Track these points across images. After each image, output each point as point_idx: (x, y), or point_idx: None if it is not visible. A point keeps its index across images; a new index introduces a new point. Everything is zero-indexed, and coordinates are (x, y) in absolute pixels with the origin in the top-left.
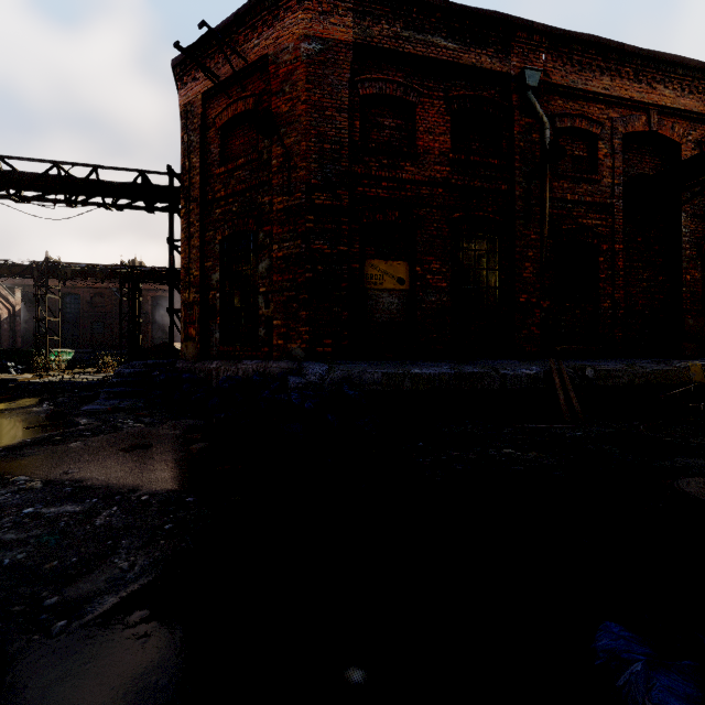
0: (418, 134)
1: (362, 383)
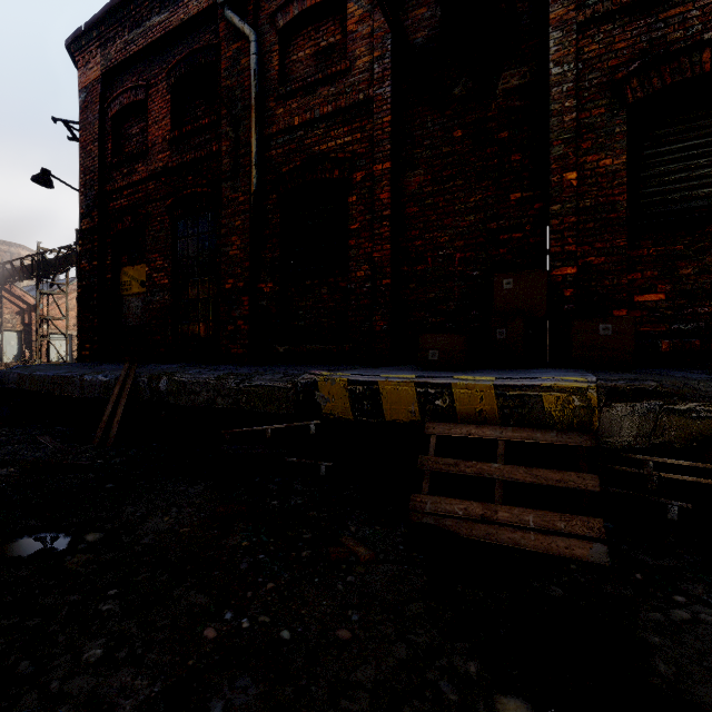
0: (148, 130)
1: (9, 382)
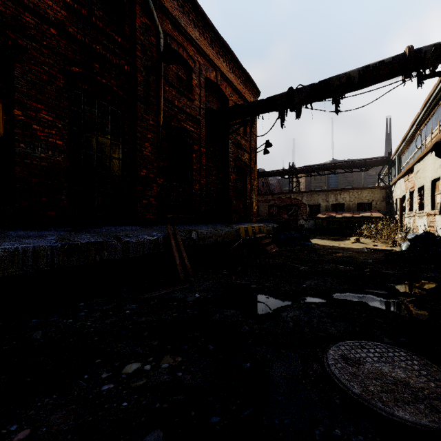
0: None
1: None
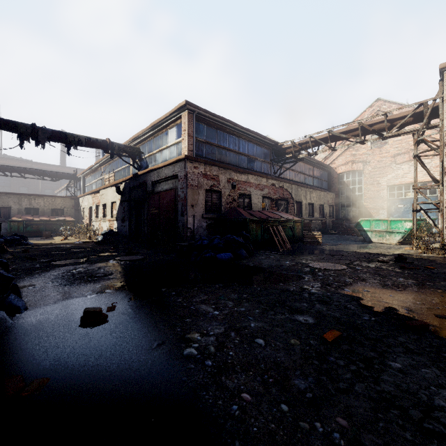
0: None
1: None
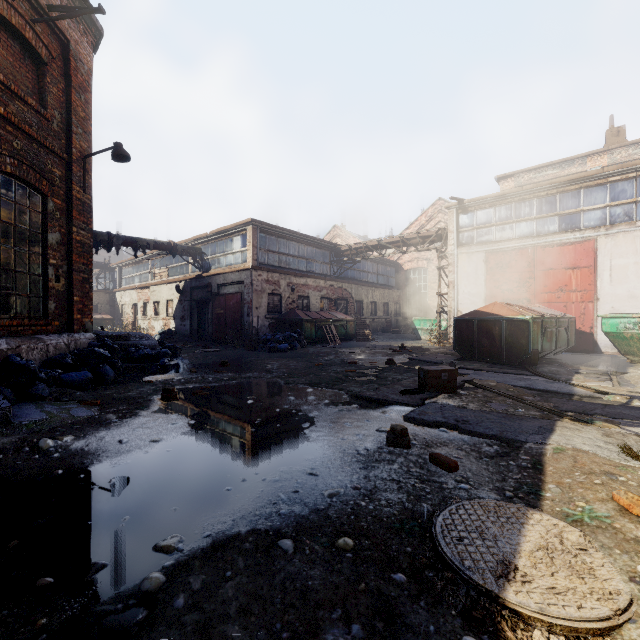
0: None
1: None
